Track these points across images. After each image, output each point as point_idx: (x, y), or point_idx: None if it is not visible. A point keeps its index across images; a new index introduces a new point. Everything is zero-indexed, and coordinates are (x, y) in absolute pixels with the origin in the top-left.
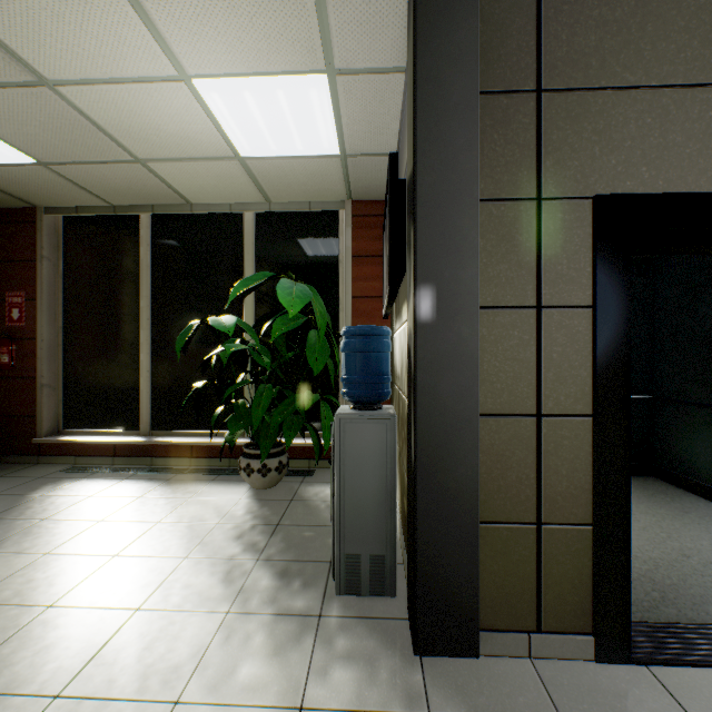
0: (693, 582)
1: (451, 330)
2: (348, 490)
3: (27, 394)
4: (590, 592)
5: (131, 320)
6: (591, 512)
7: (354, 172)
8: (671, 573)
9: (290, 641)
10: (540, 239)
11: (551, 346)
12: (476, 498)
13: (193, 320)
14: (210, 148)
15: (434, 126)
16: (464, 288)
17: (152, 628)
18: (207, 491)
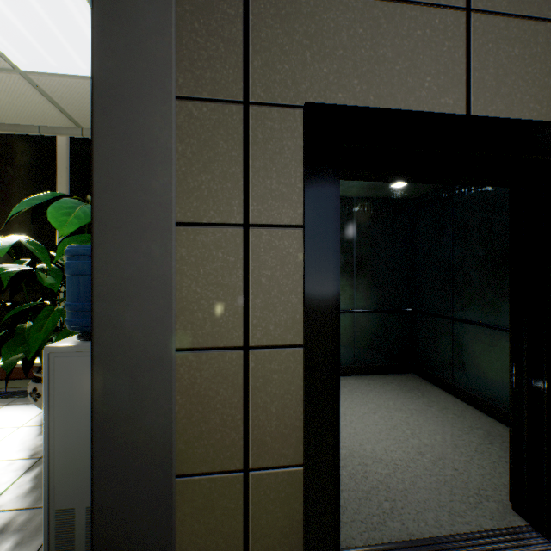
0: (422, 484)
1: (138, 250)
2: (60, 435)
3: None
4: (301, 539)
5: None
6: (302, 451)
7: None
8: (405, 476)
9: None
10: (247, 148)
11: (260, 269)
12: (170, 450)
13: None
14: None
15: None
16: (155, 199)
17: None
18: None
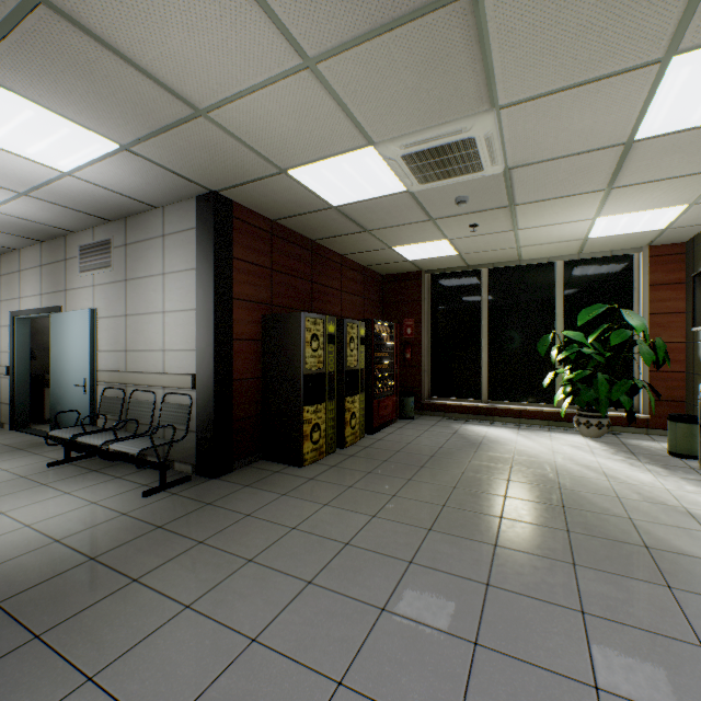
0: None
1: None
2: None
3: (415, 375)
4: None
5: (473, 333)
6: None
7: (665, 234)
8: None
9: None
10: None
11: None
12: None
13: (515, 332)
14: (571, 237)
15: None
16: None
17: (619, 473)
18: (555, 435)
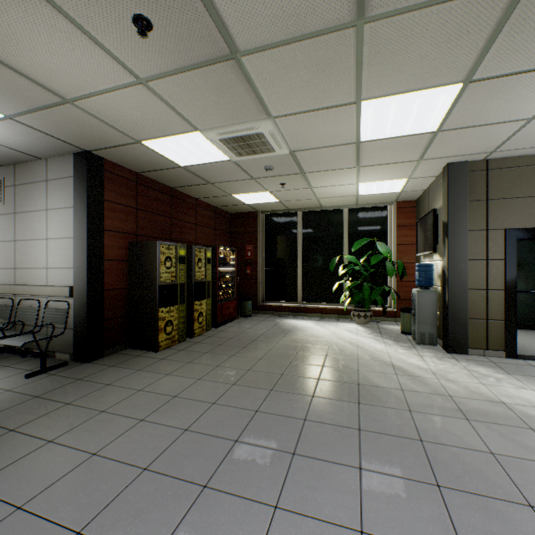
0: None
1: (458, 266)
2: (420, 313)
3: (253, 285)
4: (503, 339)
5: (293, 256)
6: (504, 317)
7: (402, 195)
8: None
9: (408, 349)
10: (487, 241)
11: (490, 270)
12: (466, 312)
13: (319, 255)
14: (348, 194)
15: (453, 211)
16: (463, 255)
17: (366, 345)
18: (340, 324)
